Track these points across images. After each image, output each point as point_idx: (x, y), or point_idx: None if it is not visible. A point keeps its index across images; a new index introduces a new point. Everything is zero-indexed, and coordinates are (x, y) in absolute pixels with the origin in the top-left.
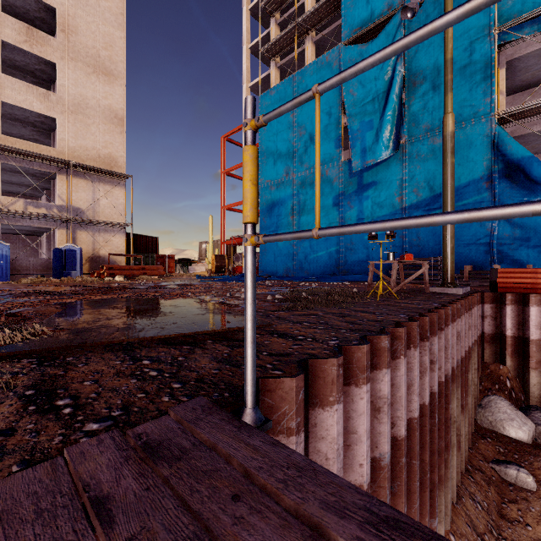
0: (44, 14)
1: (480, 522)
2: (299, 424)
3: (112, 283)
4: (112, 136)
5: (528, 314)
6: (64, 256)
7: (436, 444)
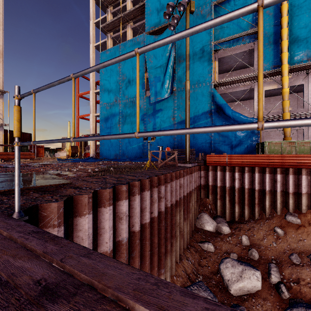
0: None
1: (189, 269)
2: (60, 223)
3: None
4: None
5: (217, 175)
6: None
7: (163, 235)
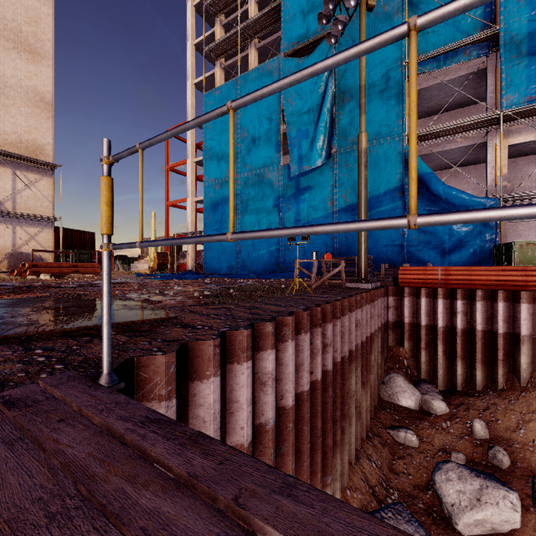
0: None
1: (373, 477)
2: (171, 392)
3: (35, 282)
4: (37, 121)
5: (420, 304)
6: None
7: (330, 413)
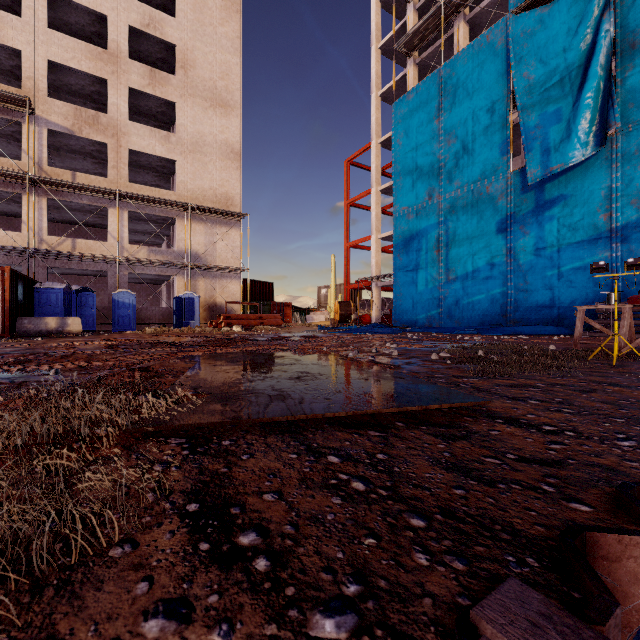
0: (165, 54)
1: None
2: None
3: (231, 334)
4: (228, 173)
5: None
6: (183, 305)
7: None
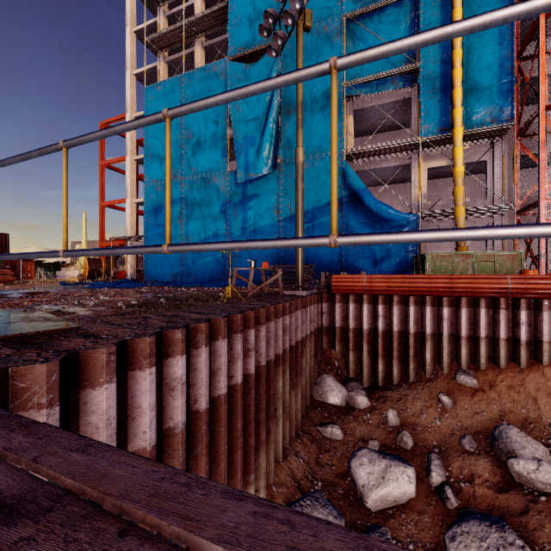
0: None
1: (300, 472)
2: (52, 400)
3: None
4: None
5: (349, 310)
6: None
7: (253, 414)
